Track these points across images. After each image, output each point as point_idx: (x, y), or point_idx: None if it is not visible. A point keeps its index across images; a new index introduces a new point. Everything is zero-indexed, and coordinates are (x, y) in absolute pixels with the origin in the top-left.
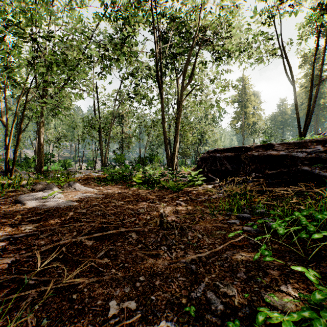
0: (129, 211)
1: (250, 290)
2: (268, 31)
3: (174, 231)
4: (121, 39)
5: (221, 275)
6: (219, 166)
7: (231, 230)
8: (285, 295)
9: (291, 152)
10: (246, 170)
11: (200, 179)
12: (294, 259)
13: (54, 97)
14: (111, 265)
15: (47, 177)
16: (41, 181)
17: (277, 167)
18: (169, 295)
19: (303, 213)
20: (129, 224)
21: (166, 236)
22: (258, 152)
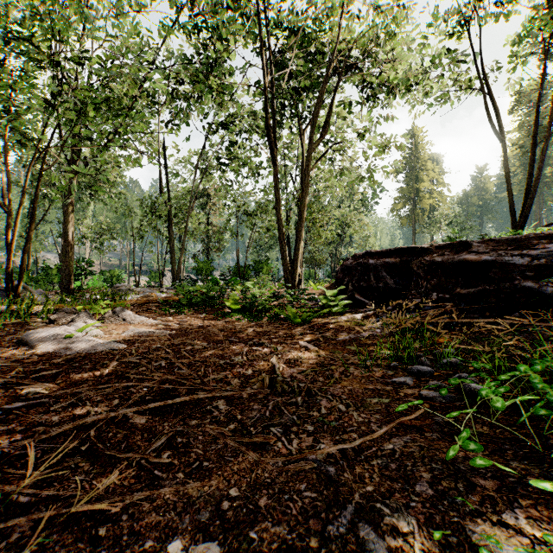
0: (215, 361)
1: (442, 521)
2: (458, 49)
3: (295, 397)
4: (206, 63)
5: (384, 487)
6: (374, 281)
7: (398, 397)
8: (513, 532)
9: (502, 256)
10: (421, 288)
11: (341, 303)
12: (522, 455)
13: (90, 162)
14: (177, 466)
15: (79, 300)
16: (67, 306)
17: (477, 282)
18: (285, 528)
19: (536, 368)
20: (215, 384)
21: (280, 408)
22: (443, 255)
